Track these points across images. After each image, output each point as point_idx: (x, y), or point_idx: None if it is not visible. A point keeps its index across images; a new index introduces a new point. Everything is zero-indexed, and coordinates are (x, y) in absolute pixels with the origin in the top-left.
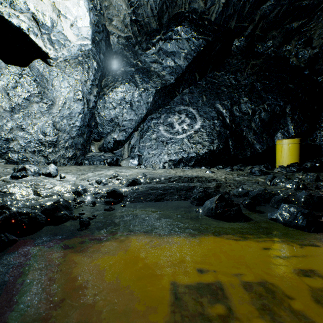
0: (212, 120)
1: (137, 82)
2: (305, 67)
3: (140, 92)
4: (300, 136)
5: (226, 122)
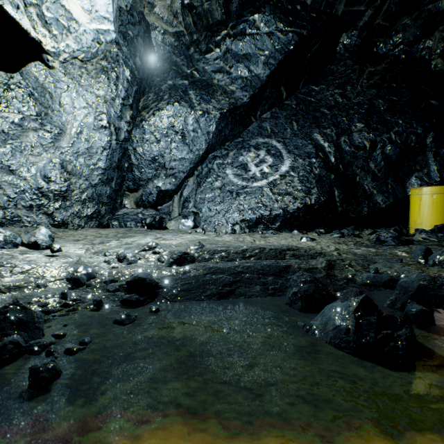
0: (307, 159)
1: (191, 101)
2: None
3: (196, 117)
4: None
5: (330, 161)
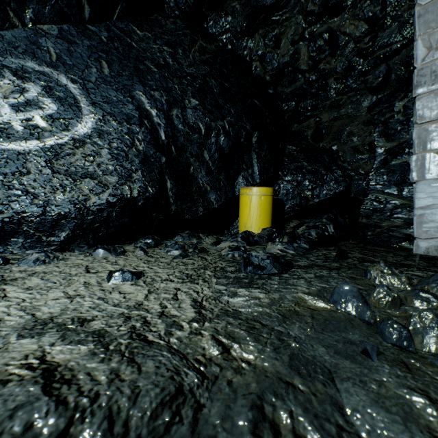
0: (126, 124)
1: None
2: (268, 85)
3: None
4: (262, 186)
5: (160, 137)
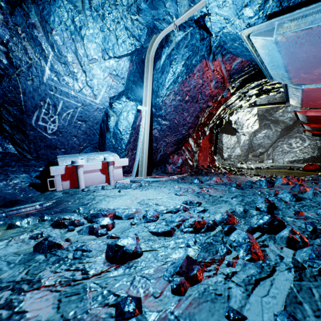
0: (315, 141)
1: (271, 128)
2: None
3: (272, 132)
4: None
5: None
